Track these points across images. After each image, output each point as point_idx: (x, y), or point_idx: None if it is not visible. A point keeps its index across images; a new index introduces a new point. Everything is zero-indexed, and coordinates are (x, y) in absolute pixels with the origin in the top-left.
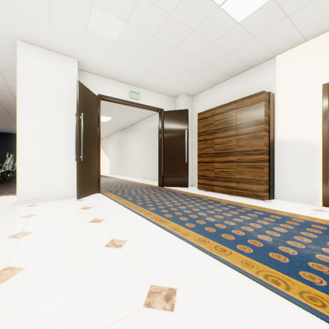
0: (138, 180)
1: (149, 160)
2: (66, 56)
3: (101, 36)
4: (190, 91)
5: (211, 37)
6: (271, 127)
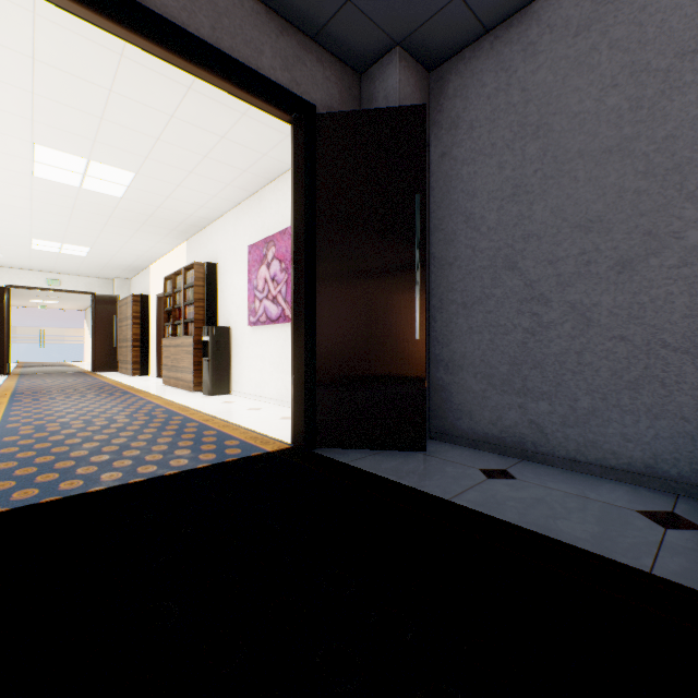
0: None
1: None
2: None
3: None
4: (121, 276)
5: (78, 259)
6: (145, 320)
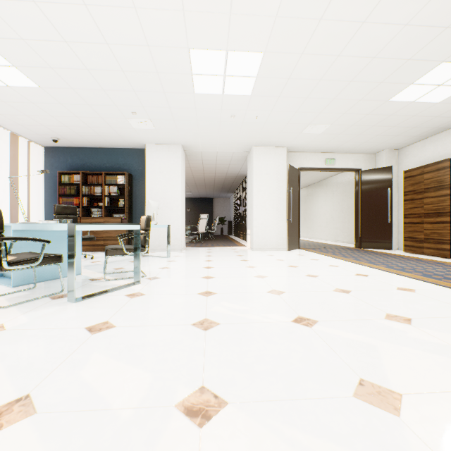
0: (329, 242)
1: (341, 220)
2: (279, 147)
3: (309, 134)
4: (395, 146)
5: (409, 114)
6: None
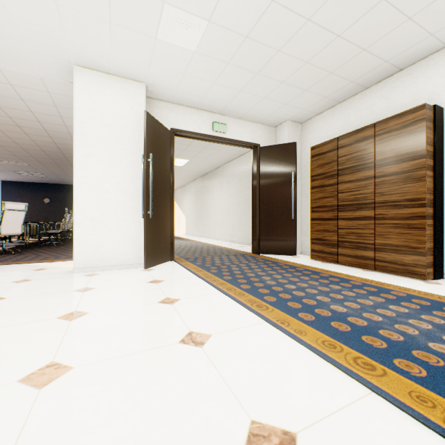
0: (223, 244)
1: (238, 216)
2: (130, 80)
3: (175, 47)
4: (299, 115)
5: (335, 28)
6: (438, 161)
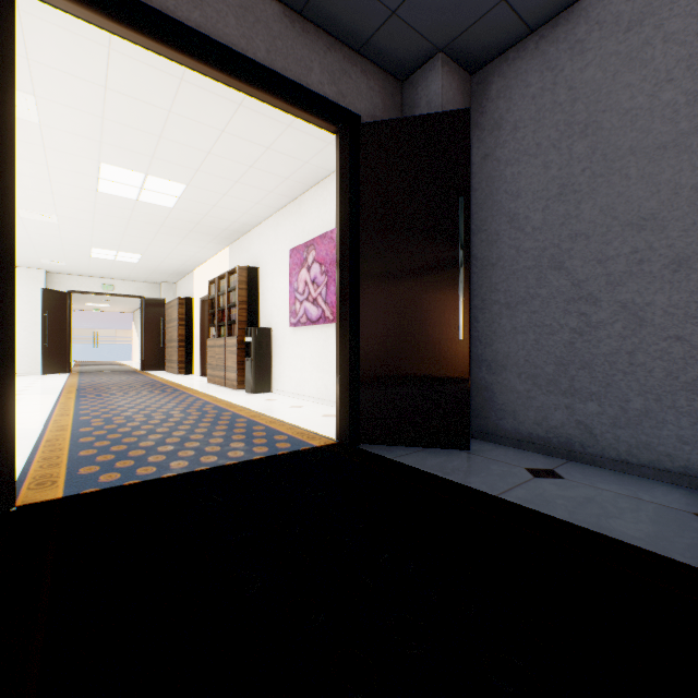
0: None
1: None
2: (35, 269)
3: (55, 264)
4: (167, 281)
5: (130, 265)
6: (189, 322)
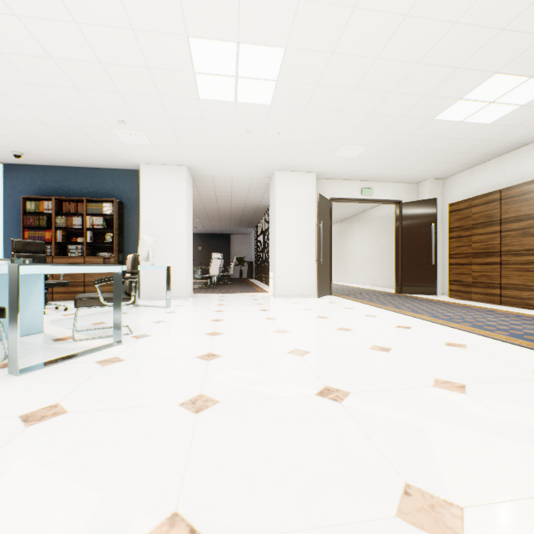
0: (365, 287)
1: (380, 261)
2: (307, 172)
3: (342, 157)
4: (439, 175)
5: (457, 137)
6: None
